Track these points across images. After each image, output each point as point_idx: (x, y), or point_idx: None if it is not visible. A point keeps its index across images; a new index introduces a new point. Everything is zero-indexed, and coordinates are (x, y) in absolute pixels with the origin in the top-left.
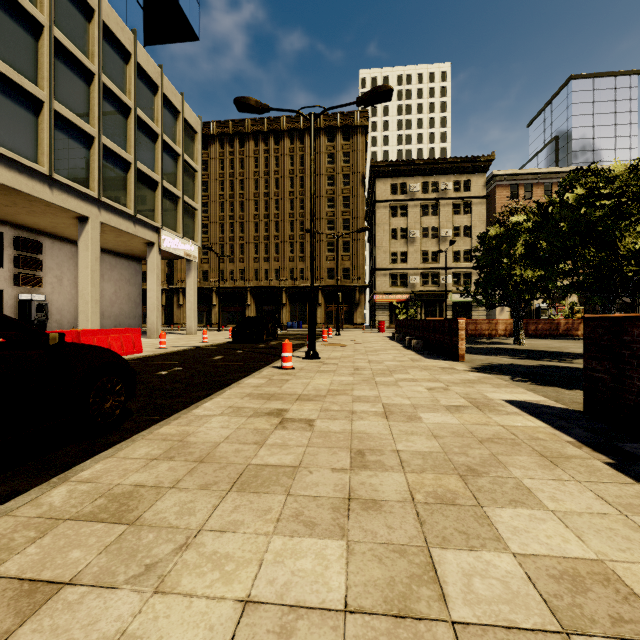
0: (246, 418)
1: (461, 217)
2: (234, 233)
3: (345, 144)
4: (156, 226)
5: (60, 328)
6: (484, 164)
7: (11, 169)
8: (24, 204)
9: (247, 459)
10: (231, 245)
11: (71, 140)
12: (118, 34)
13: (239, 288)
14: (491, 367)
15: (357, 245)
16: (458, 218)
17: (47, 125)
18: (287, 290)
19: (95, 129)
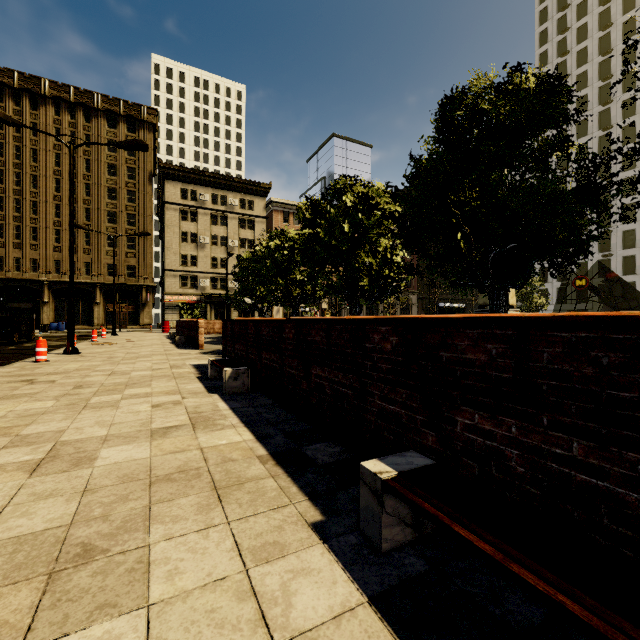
0: (1, 384)
1: (246, 231)
2: None
3: (130, 135)
4: None
5: None
6: (264, 190)
7: None
8: None
9: (6, 394)
10: None
11: None
12: None
13: None
14: (216, 351)
15: (144, 243)
16: (244, 232)
17: None
18: (51, 285)
19: None
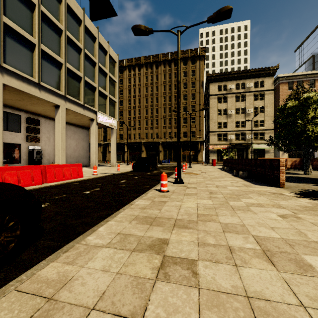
0: (129, 253)
1: (258, 102)
2: (135, 115)
3: (192, 66)
4: (95, 110)
5: (49, 163)
6: (272, 71)
7: (18, 80)
8: (27, 99)
9: None
10: (134, 121)
11: (50, 65)
12: (75, 10)
13: (138, 143)
14: (310, 193)
15: (199, 119)
16: (256, 102)
17: (37, 57)
18: (162, 143)
19: (63, 59)
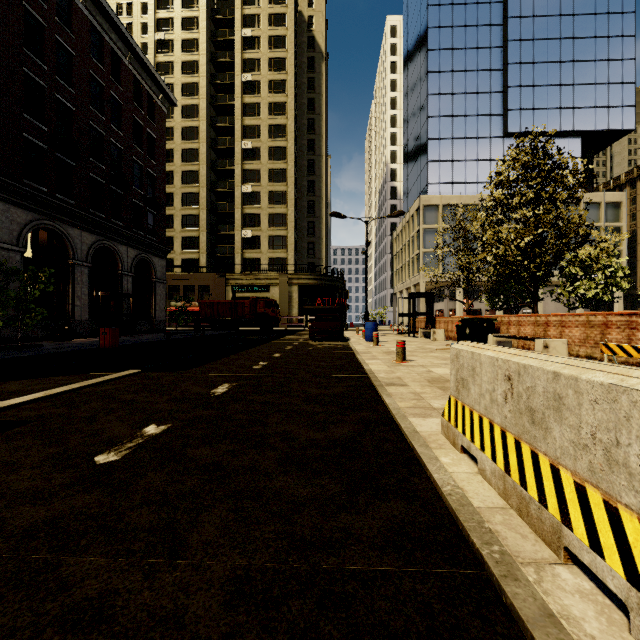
0: None
1: None
2: None
3: None
4: None
5: None
6: None
7: None
8: None
9: None
10: None
11: None
12: None
13: None
14: None
15: None
16: None
17: None
18: None
19: None
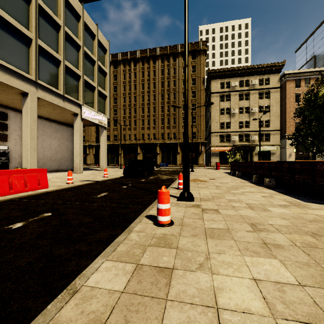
0: None
1: (263, 100)
2: (131, 114)
3: (193, 61)
4: (79, 103)
5: (21, 167)
6: (278, 67)
7: None
8: None
9: None
10: (129, 120)
11: (14, 39)
12: None
13: (133, 144)
14: None
15: (200, 119)
16: (262, 101)
17: None
18: (160, 145)
19: (32, 34)
